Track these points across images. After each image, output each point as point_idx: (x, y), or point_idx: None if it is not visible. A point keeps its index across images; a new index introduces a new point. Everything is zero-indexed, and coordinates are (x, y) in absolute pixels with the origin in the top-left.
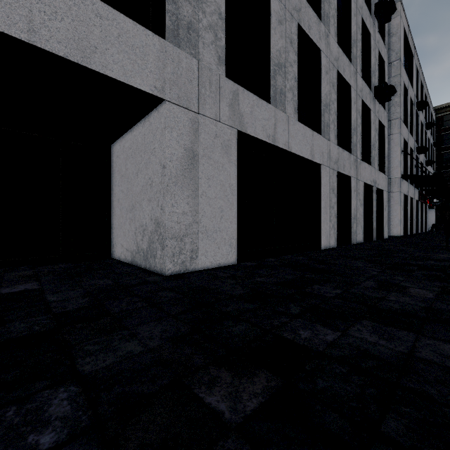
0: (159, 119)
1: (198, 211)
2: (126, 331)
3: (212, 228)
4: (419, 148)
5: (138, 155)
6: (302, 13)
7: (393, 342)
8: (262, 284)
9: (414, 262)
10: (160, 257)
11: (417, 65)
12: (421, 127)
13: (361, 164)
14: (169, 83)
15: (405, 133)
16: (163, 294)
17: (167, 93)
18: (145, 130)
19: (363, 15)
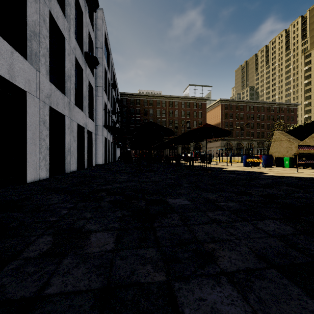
0: None
1: None
2: None
3: None
4: (113, 110)
5: None
6: None
7: None
8: None
9: (106, 187)
10: None
11: (112, 61)
12: (114, 99)
13: (74, 108)
14: None
15: (105, 98)
16: None
17: None
18: None
19: None
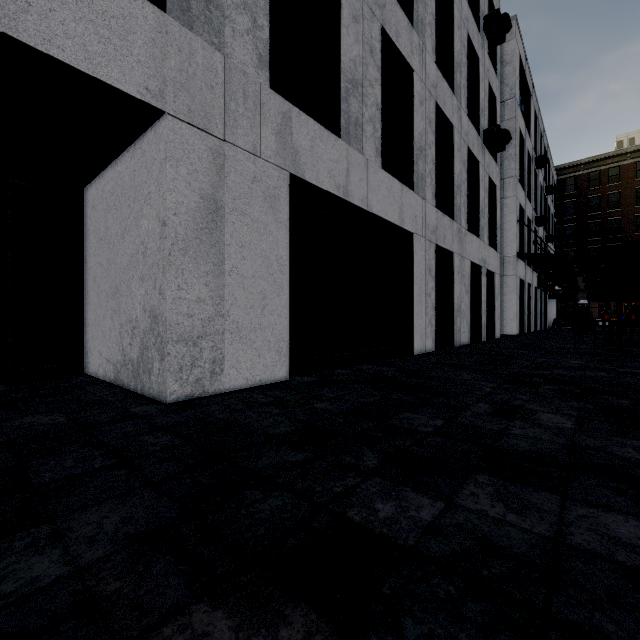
0: (157, 145)
1: (225, 297)
2: (47, 527)
3: (248, 325)
4: (538, 218)
5: (125, 205)
6: (387, 12)
7: (528, 515)
8: (323, 414)
9: (538, 372)
10: (158, 373)
11: (535, 109)
12: (540, 191)
13: (466, 236)
14: (174, 85)
15: (521, 197)
16: (151, 439)
17: (170, 101)
18: (135, 163)
19: (470, 31)
